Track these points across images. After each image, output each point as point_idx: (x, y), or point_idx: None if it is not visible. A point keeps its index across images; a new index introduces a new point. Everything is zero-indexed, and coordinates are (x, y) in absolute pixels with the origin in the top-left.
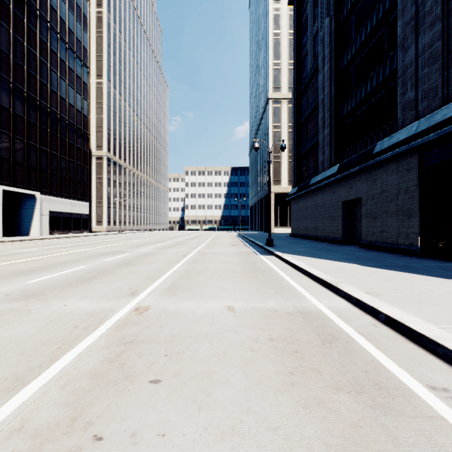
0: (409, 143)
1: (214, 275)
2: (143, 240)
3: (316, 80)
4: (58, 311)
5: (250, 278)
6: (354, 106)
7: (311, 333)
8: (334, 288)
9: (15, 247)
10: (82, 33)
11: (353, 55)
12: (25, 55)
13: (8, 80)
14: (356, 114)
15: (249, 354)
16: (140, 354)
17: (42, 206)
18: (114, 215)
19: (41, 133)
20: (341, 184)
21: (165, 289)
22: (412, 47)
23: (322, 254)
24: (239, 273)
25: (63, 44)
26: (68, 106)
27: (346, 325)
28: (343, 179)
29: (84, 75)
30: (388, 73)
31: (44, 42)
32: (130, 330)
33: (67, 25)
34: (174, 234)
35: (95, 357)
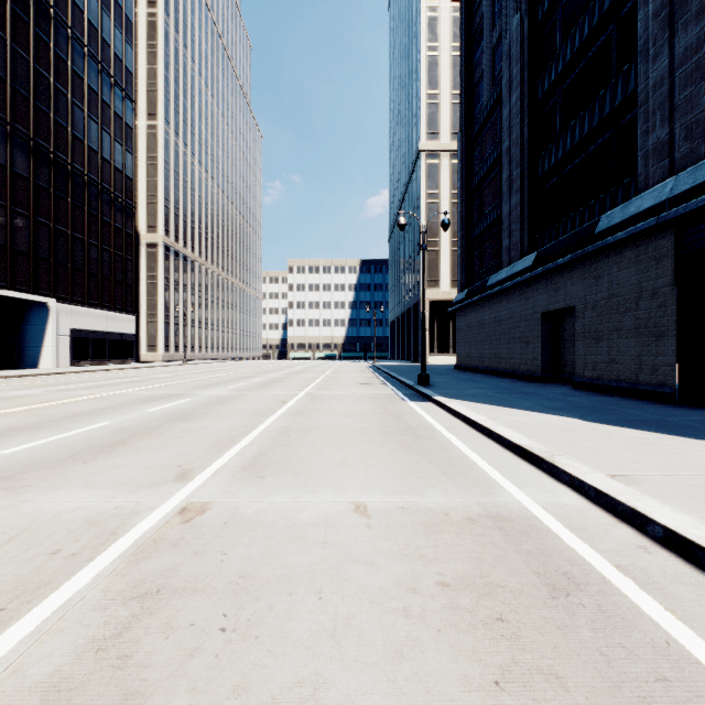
0: (660, 213)
1: (331, 439)
2: (219, 375)
3: (498, 119)
4: (33, 514)
5: (394, 444)
6: (561, 157)
7: (523, 569)
8: (548, 466)
9: (8, 387)
10: (125, 46)
11: (560, 74)
12: (30, 79)
13: (3, 119)
14: (564, 170)
15: (401, 626)
16: (168, 626)
17: (59, 321)
18: (176, 335)
19: (57, 204)
20: (540, 285)
21: (243, 467)
22: (664, 54)
23: (513, 400)
24: (375, 435)
25: (94, 64)
26: (102, 163)
27: (588, 548)
28: (543, 277)
29: (127, 113)
30: (619, 99)
31: (61, 58)
32: (160, 562)
33: (99, 32)
34: (269, 366)
35: (70, 636)
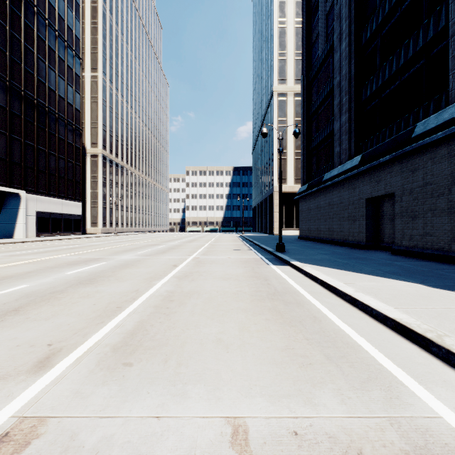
0: None
1: (209, 306)
2: (135, 243)
3: (330, 63)
4: None
5: (267, 313)
6: (381, 84)
7: None
8: (440, 350)
9: None
10: (74, 21)
11: (379, 24)
12: (7, 40)
13: None
14: (383, 94)
15: None
16: None
17: (28, 206)
18: (110, 216)
19: (26, 126)
20: (364, 178)
21: (114, 347)
22: None
23: (354, 265)
24: (248, 301)
25: (53, 32)
26: (58, 99)
27: None
28: (367, 172)
29: (76, 66)
30: (431, 35)
31: (30, 27)
32: None
33: (57, 11)
34: (172, 237)
35: None
